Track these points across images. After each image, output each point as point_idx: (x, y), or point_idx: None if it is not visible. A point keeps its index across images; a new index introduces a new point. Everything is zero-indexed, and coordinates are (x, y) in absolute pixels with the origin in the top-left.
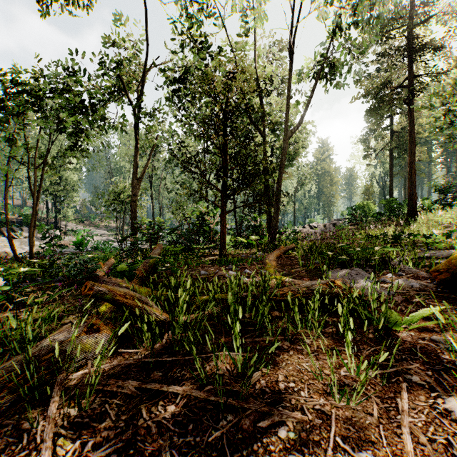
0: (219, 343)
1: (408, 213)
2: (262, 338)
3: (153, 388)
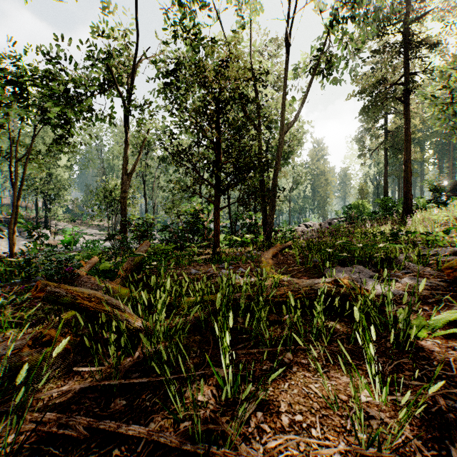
0: (205, 357)
1: (404, 212)
2: (258, 348)
3: (107, 428)
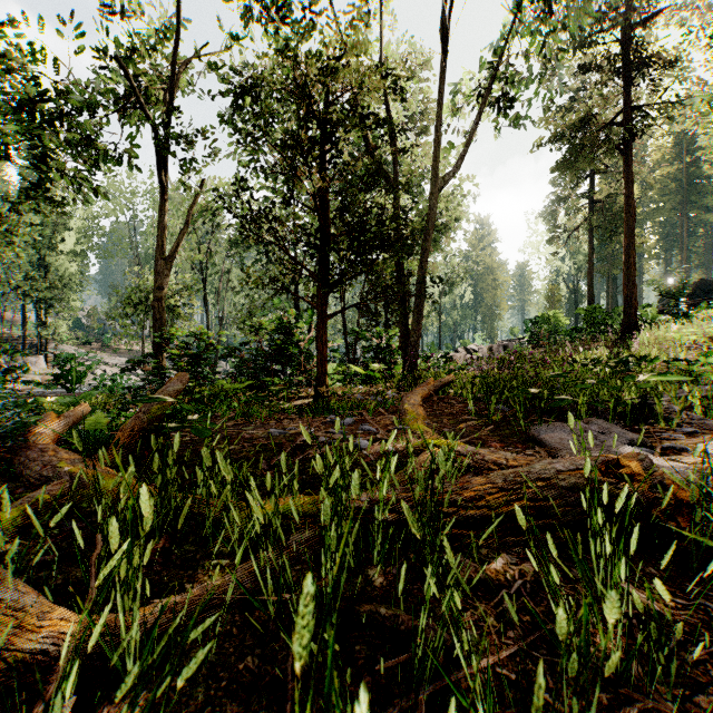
0: None
1: (624, 328)
2: None
3: None
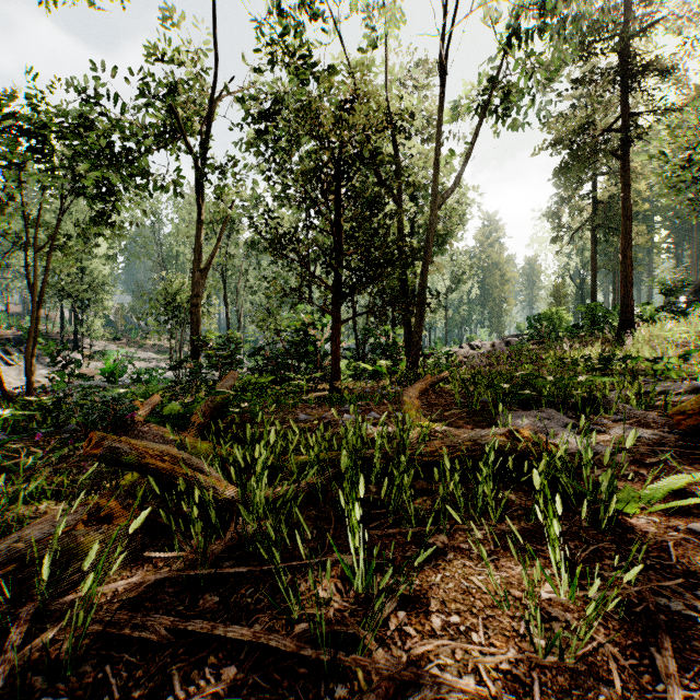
0: (325, 539)
1: (621, 326)
2: (399, 528)
3: (199, 629)
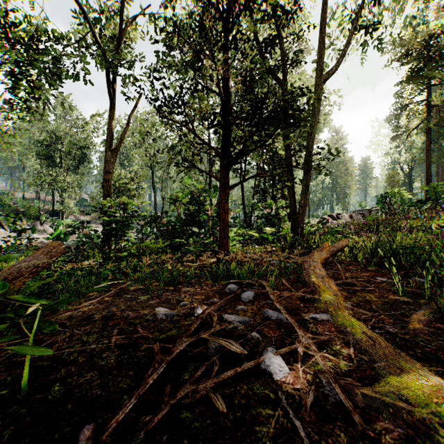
0: None
1: None
2: None
3: None
